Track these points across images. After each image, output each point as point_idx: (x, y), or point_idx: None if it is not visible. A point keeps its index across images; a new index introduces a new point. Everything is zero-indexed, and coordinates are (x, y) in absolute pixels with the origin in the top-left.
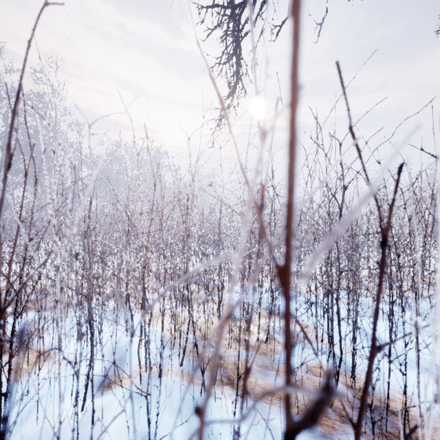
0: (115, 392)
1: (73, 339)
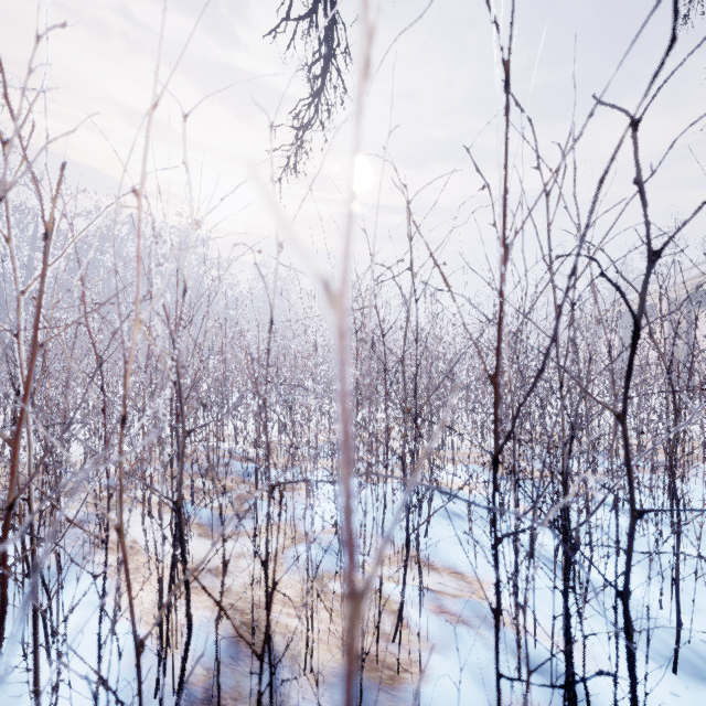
0: None
1: None
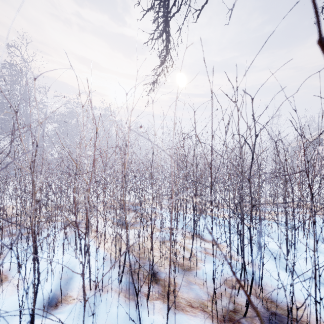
0: (61, 311)
1: (29, 262)
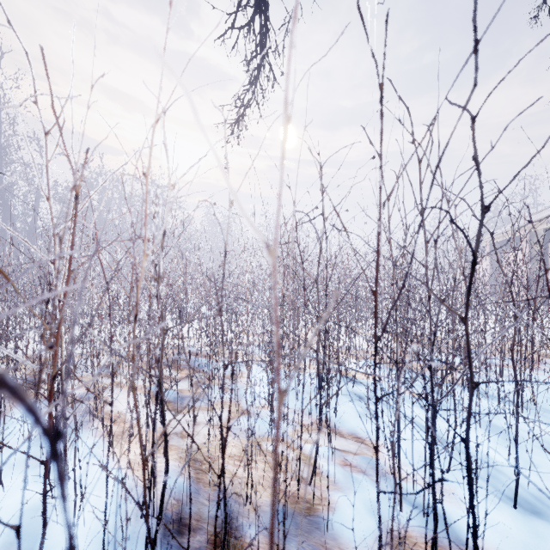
0: None
1: None
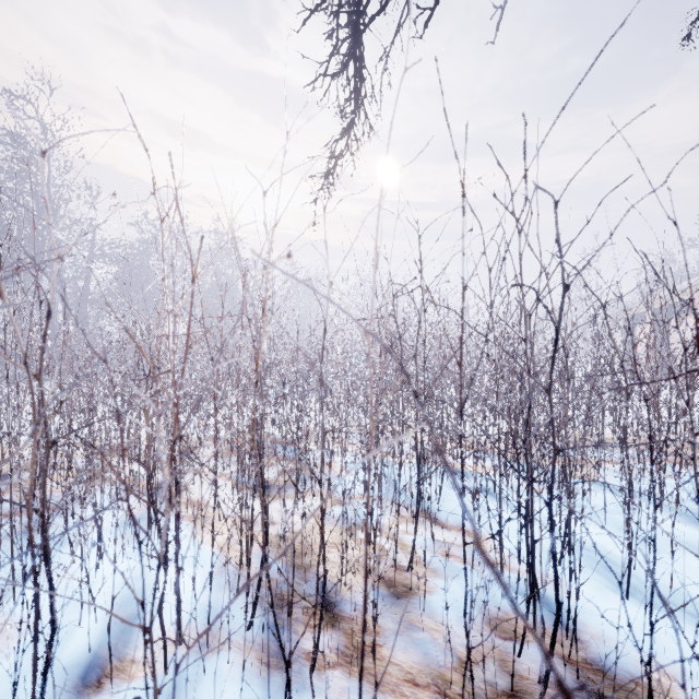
0: (109, 698)
1: (42, 579)
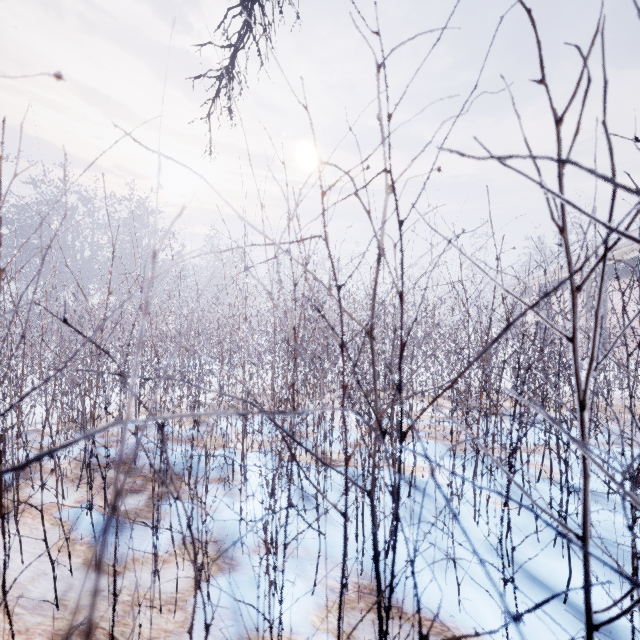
0: None
1: None
